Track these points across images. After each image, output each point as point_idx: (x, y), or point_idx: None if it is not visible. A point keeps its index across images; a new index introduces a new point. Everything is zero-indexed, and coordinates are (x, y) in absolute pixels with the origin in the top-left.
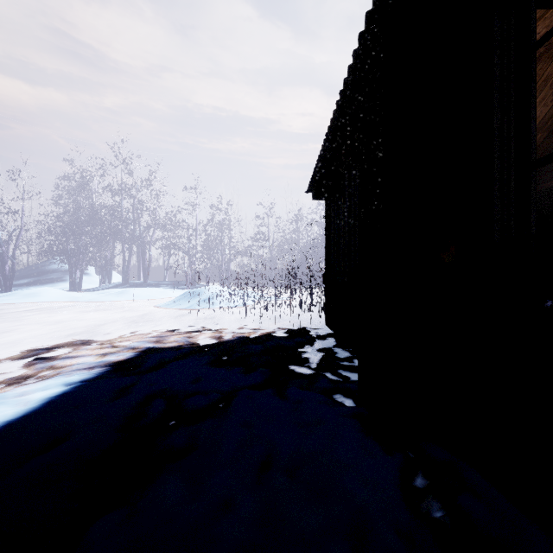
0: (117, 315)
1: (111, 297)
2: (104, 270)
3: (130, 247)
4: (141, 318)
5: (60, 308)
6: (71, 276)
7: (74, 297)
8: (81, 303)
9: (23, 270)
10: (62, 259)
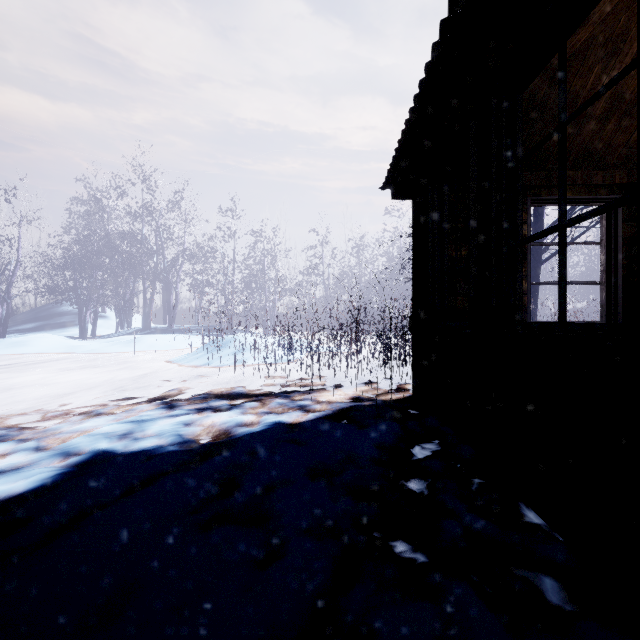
0: (106, 376)
1: (118, 347)
2: (122, 313)
3: (152, 284)
4: (136, 381)
5: (43, 362)
6: (80, 320)
7: (71, 347)
8: (76, 355)
9: (30, 313)
10: (70, 299)
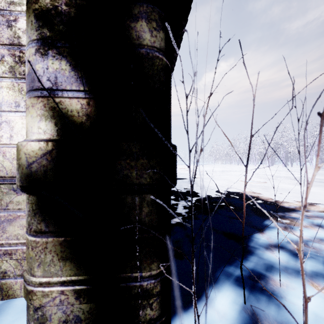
0: None
1: None
2: None
3: None
4: None
5: None
6: None
7: None
8: None
9: None
10: None
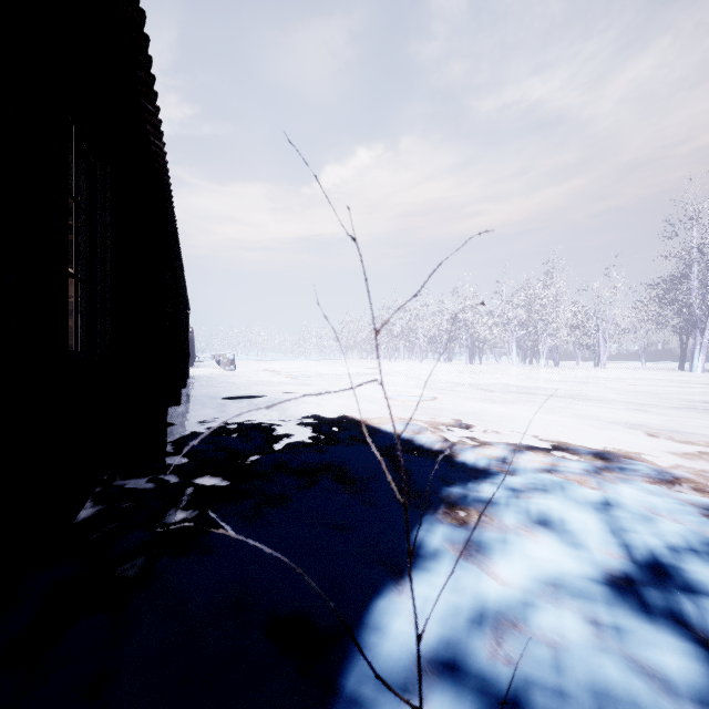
0: None
1: None
2: None
3: None
4: None
5: None
6: None
7: None
8: None
9: None
10: None
